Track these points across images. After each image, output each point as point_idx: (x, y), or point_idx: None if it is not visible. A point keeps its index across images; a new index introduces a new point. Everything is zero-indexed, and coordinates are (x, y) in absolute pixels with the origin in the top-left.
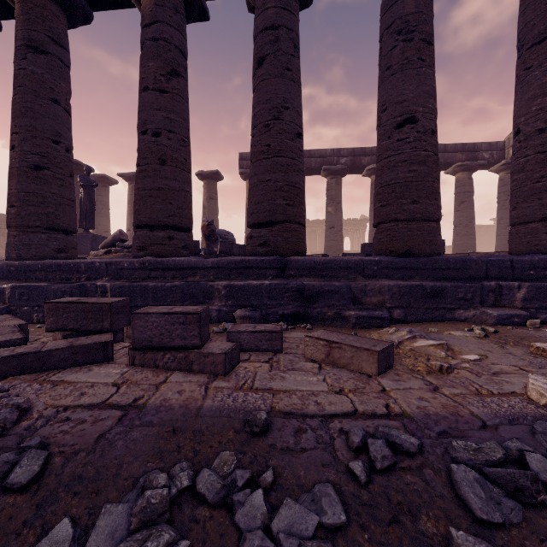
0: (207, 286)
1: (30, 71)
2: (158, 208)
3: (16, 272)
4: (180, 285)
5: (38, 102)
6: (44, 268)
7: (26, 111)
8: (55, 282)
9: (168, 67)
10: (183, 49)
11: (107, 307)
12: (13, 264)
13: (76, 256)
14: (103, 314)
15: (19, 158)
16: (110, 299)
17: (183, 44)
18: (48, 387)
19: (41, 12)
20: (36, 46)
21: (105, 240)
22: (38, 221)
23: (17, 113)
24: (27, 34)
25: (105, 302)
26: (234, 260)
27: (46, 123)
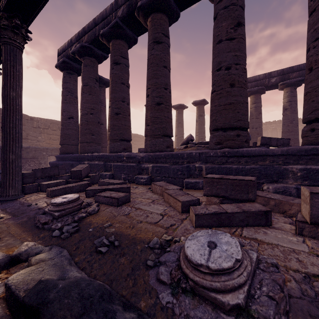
0: (280, 169)
1: (155, 54)
2: (230, 116)
3: (151, 158)
4: (257, 168)
5: (159, 70)
6: (164, 156)
7: (153, 76)
8: (171, 164)
9: (235, 22)
10: (243, 6)
11: (252, 183)
12: (150, 154)
13: (173, 150)
14: (248, 188)
15: (151, 100)
16: (245, 177)
17: (243, 3)
18: (254, 244)
19: (159, 22)
20: (157, 41)
21: (182, 140)
22: (159, 132)
23: (150, 78)
24: (154, 36)
25: (249, 179)
26: (303, 148)
27: (162, 80)
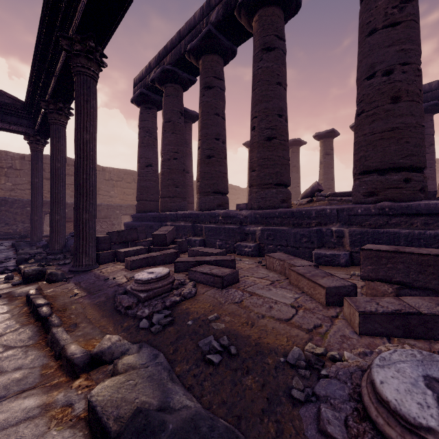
0: None
1: (264, 67)
2: (392, 150)
3: (260, 218)
4: None
5: (270, 89)
6: (279, 215)
7: (262, 98)
8: (290, 226)
9: None
10: None
11: None
12: (258, 212)
13: (291, 205)
14: None
15: (258, 135)
16: None
17: None
18: None
19: (271, 19)
20: (268, 47)
21: (304, 191)
22: (271, 179)
23: (256, 102)
24: (262, 41)
25: None
26: None
27: (274, 103)
